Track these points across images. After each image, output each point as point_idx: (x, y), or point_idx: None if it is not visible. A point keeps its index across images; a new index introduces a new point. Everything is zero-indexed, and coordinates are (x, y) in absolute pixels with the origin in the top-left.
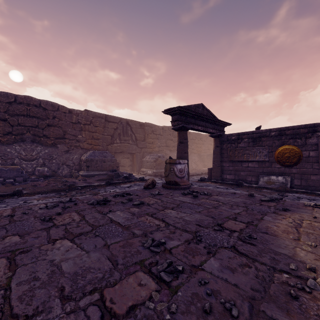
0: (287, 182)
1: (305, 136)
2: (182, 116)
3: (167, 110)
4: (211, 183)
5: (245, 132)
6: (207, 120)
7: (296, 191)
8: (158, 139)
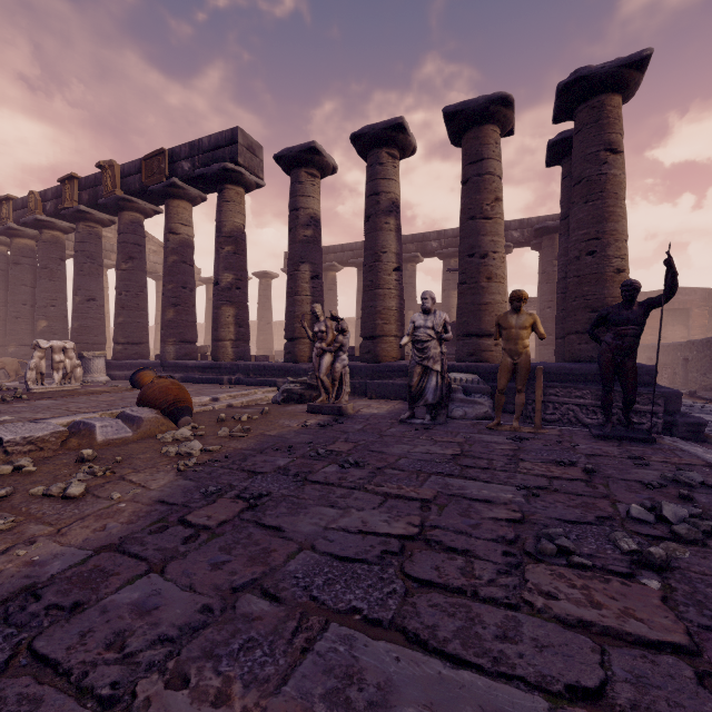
0: None
1: None
2: None
3: None
4: None
5: None
6: None
7: None
8: None
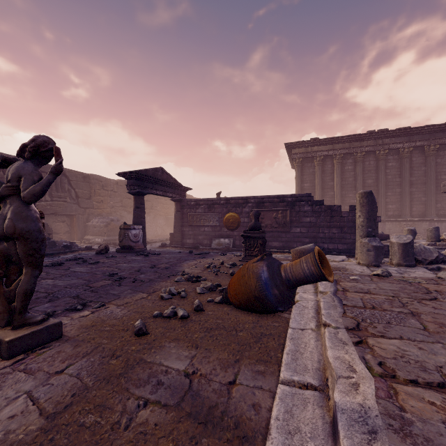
0: (231, 243)
1: (242, 206)
2: (138, 181)
3: (122, 174)
4: (171, 248)
5: (202, 199)
6: (167, 185)
7: (235, 250)
8: (111, 197)
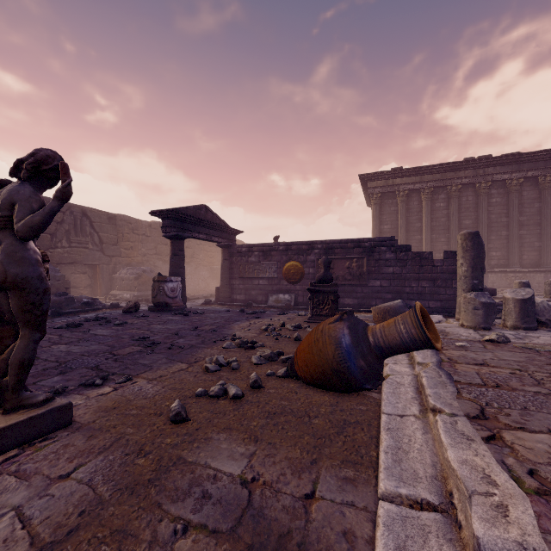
0: (292, 299)
1: (307, 253)
2: (176, 222)
3: (156, 212)
4: (217, 306)
5: (256, 244)
6: (212, 226)
7: (298, 308)
8: (143, 243)
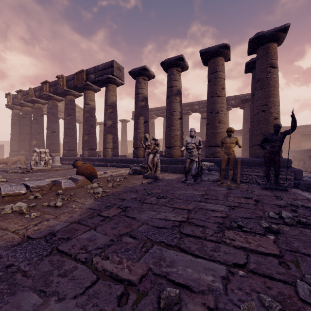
0: None
1: None
2: None
3: None
4: None
5: None
6: None
7: None
8: None
